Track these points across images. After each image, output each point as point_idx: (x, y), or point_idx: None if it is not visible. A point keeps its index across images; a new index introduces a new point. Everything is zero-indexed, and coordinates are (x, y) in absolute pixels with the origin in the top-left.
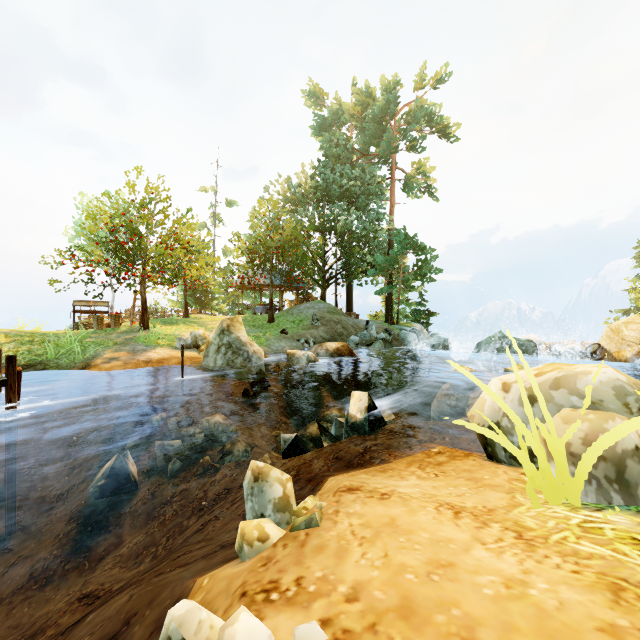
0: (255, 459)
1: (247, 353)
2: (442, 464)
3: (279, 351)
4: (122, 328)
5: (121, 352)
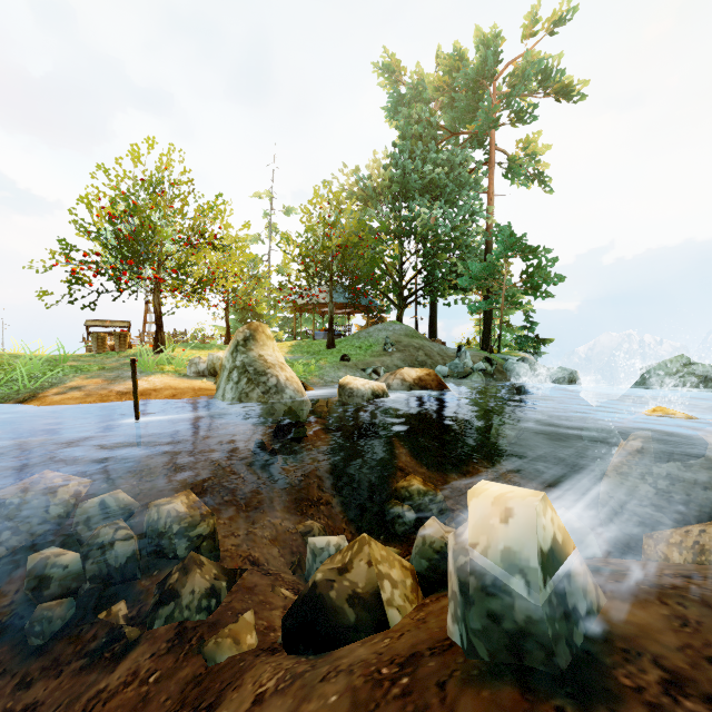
0: (226, 617)
1: (273, 381)
2: None
3: (334, 383)
4: (130, 351)
5: (95, 379)
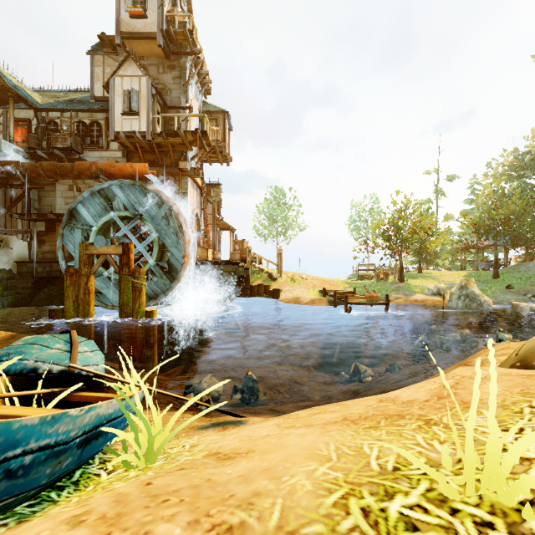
0: None
1: (479, 301)
2: None
3: (504, 302)
4: (389, 281)
5: (399, 295)
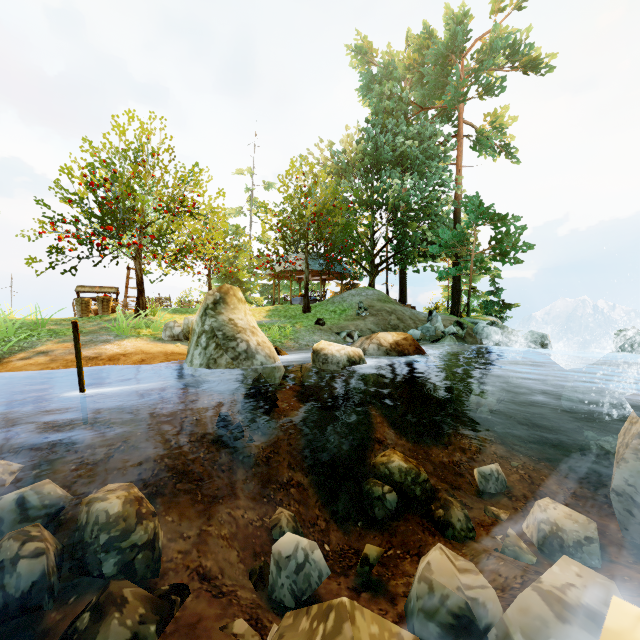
0: None
1: (243, 347)
2: None
3: (309, 347)
4: (113, 315)
5: (65, 343)
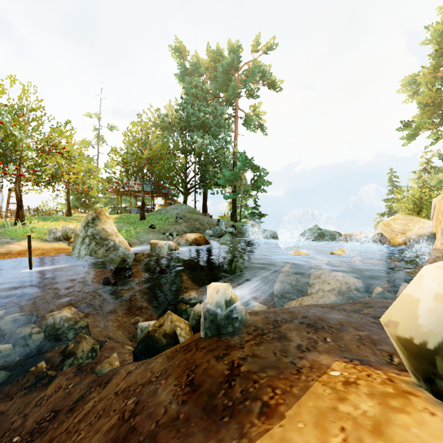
0: (102, 359)
1: (111, 243)
2: (384, 430)
3: (146, 242)
4: None
5: None
